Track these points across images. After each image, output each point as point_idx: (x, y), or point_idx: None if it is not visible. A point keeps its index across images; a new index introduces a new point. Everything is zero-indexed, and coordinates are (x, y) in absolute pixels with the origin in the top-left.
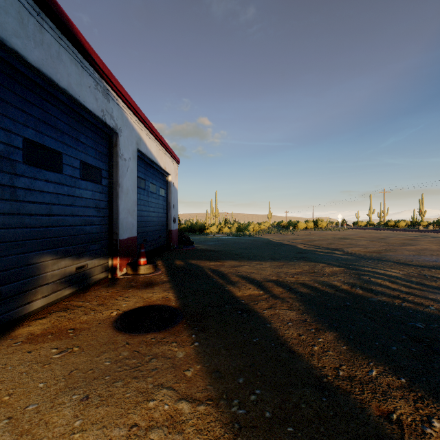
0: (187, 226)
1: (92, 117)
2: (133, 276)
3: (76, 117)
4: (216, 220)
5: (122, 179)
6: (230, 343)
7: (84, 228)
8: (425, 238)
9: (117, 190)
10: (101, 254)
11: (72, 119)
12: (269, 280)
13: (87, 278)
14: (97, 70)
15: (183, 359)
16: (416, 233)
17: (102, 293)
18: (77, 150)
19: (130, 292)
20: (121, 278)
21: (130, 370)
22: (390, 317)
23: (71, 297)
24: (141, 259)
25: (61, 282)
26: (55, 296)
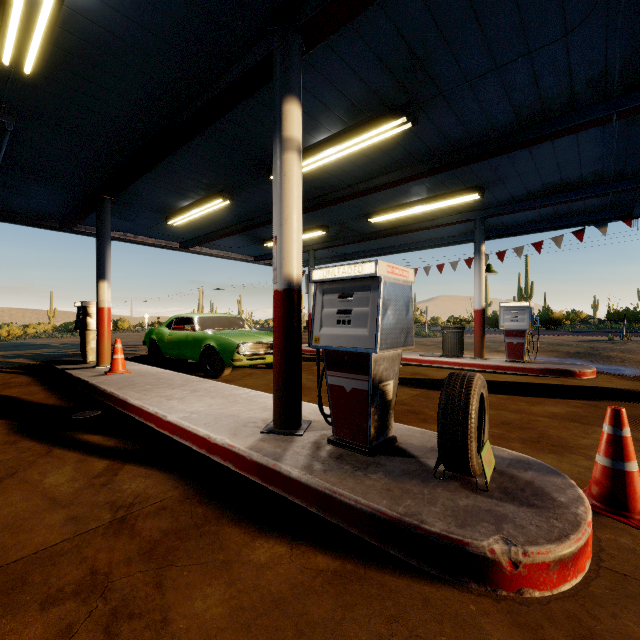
0: None
1: None
2: None
3: None
4: None
5: None
6: None
7: None
8: None
9: None
10: None
11: None
12: None
13: None
14: None
15: None
16: None
17: None
18: None
19: None
20: None
21: None
22: None
23: None
24: None
25: None
26: None
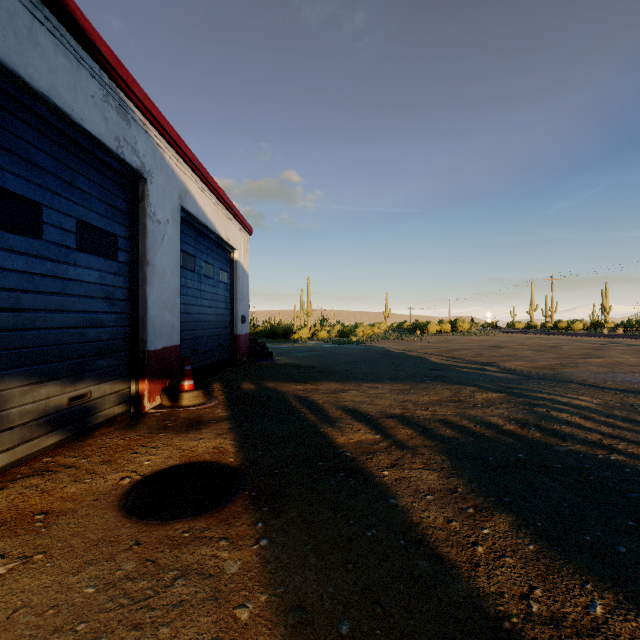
0: (265, 329)
1: (99, 148)
2: (170, 409)
3: (69, 147)
4: (308, 320)
5: (154, 252)
6: (325, 539)
7: (85, 332)
8: (615, 347)
9: (145, 270)
10: (116, 374)
11: (61, 148)
12: (389, 414)
13: (91, 415)
14: (107, 70)
15: (237, 579)
16: (601, 339)
17: (113, 441)
18: (71, 201)
19: (161, 438)
20: (151, 412)
21: (131, 606)
22: (596, 482)
23: (60, 448)
24: (186, 382)
25: (39, 423)
26: (27, 449)
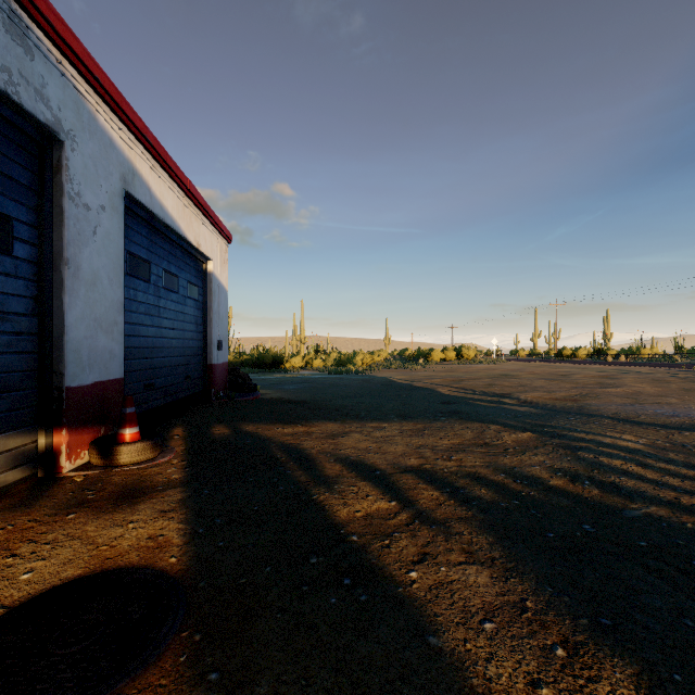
0: (252, 357)
1: None
2: (101, 469)
3: None
4: (301, 347)
5: (78, 249)
6: None
7: None
8: (626, 375)
9: (63, 272)
10: (11, 423)
11: None
12: (404, 467)
13: None
14: None
15: None
16: (609, 367)
17: None
18: None
19: (67, 525)
20: (69, 476)
21: None
22: None
23: None
24: (126, 430)
25: None
26: None
